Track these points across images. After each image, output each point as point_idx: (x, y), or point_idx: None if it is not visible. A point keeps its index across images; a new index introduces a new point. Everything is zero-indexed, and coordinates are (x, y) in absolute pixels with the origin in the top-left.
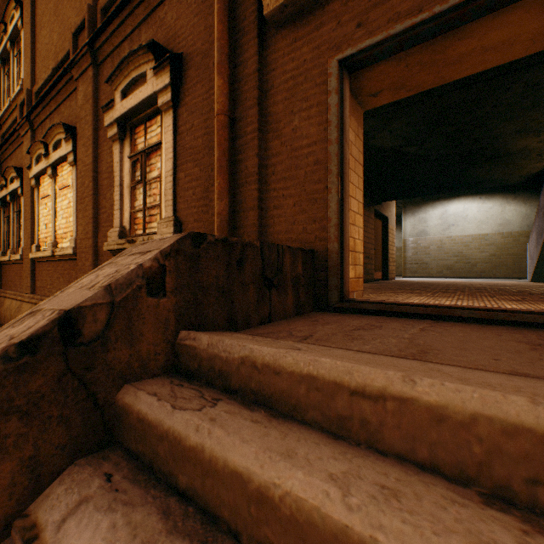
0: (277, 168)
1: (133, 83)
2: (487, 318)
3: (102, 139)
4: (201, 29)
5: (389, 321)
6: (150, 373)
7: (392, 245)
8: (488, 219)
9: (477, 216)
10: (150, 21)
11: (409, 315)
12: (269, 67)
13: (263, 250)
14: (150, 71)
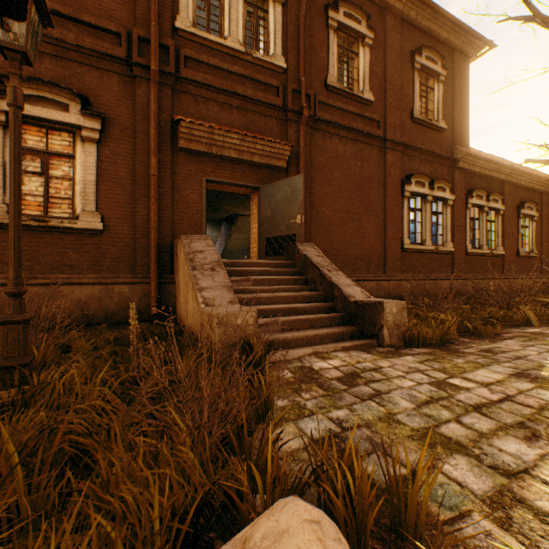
0: (179, 207)
1: (40, 97)
2: None
3: None
4: (124, 111)
5: None
6: None
7: None
8: None
9: None
10: (60, 62)
11: None
12: (175, 163)
13: None
14: (74, 108)
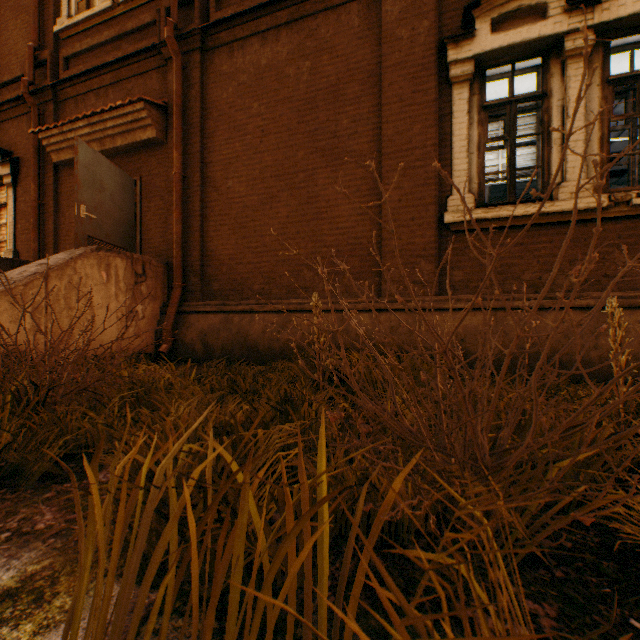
0: (64, 230)
1: None
2: None
3: None
4: (30, 148)
5: None
6: None
7: None
8: None
9: None
10: (0, 127)
11: None
12: (62, 182)
13: None
14: None
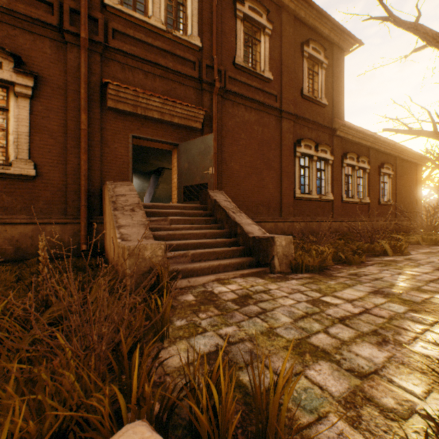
0: (108, 158)
1: None
2: None
3: None
4: (56, 72)
5: None
6: None
7: None
8: None
9: None
10: None
11: None
12: (104, 120)
13: None
14: (7, 65)
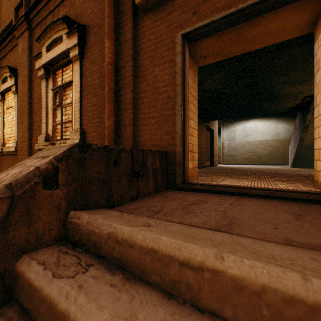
0: (145, 100)
1: (54, 42)
2: (269, 195)
3: (34, 77)
4: (97, 10)
5: (212, 197)
6: (45, 244)
7: (216, 146)
8: (268, 132)
9: (262, 130)
10: (65, 3)
11: (224, 193)
12: (140, 36)
13: (133, 153)
14: (64, 35)
